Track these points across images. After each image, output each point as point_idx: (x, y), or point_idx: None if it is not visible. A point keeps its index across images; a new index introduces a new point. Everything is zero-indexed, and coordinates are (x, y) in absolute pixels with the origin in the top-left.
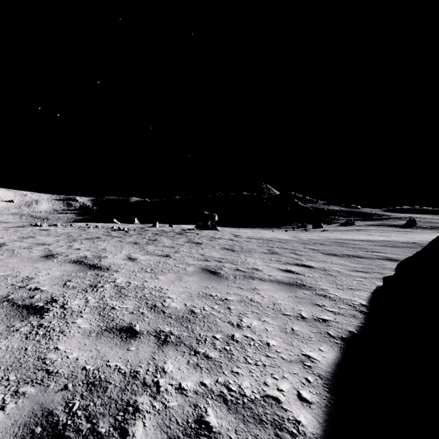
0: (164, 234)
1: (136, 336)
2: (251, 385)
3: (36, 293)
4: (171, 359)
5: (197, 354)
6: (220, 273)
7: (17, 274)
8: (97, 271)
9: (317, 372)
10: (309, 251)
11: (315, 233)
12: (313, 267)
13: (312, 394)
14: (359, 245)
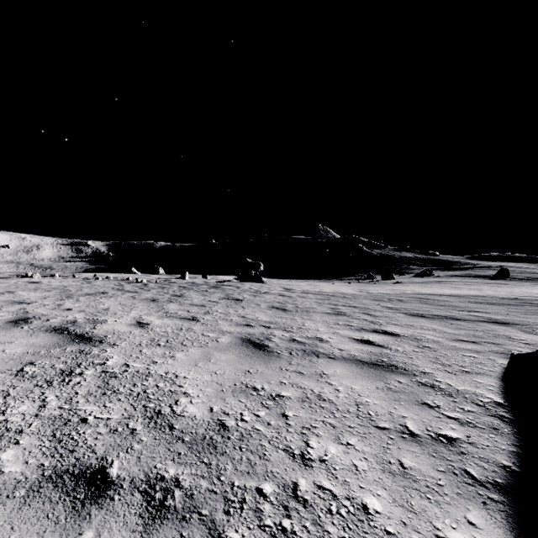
0: (194, 287)
1: (106, 494)
2: None
3: None
4: None
5: None
6: (268, 346)
7: None
8: (83, 346)
9: None
10: (386, 310)
11: (387, 286)
12: (398, 335)
13: None
14: (448, 302)
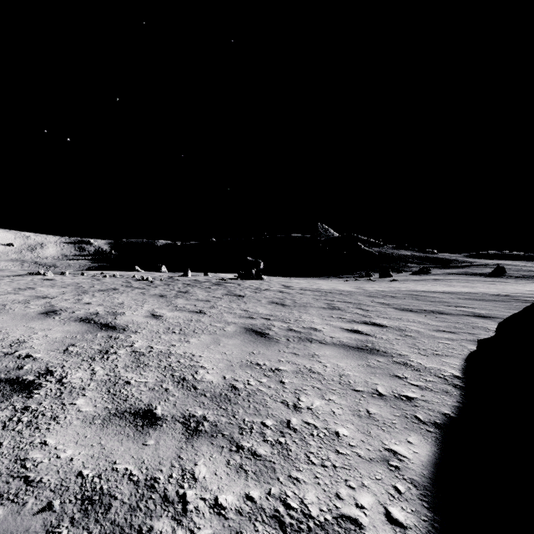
0: (197, 284)
1: (157, 423)
2: (318, 498)
3: (26, 362)
4: (205, 459)
5: (241, 451)
6: (268, 334)
7: (5, 336)
8: (110, 333)
9: (410, 477)
10: (378, 305)
11: (384, 283)
12: (385, 326)
13: (406, 512)
14: (439, 299)
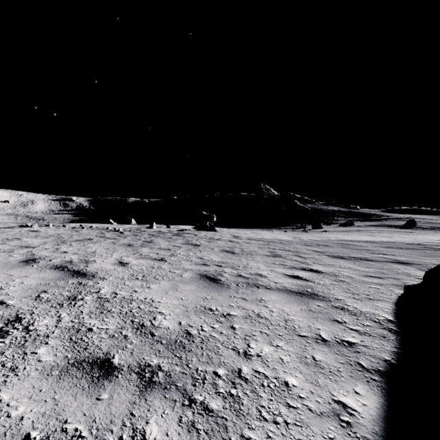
0: (161, 235)
1: (113, 374)
2: None
3: None
4: (157, 415)
5: (193, 405)
6: (220, 280)
7: None
8: (81, 279)
9: (362, 435)
10: (314, 253)
11: (316, 234)
12: (321, 272)
13: None
14: (364, 247)
